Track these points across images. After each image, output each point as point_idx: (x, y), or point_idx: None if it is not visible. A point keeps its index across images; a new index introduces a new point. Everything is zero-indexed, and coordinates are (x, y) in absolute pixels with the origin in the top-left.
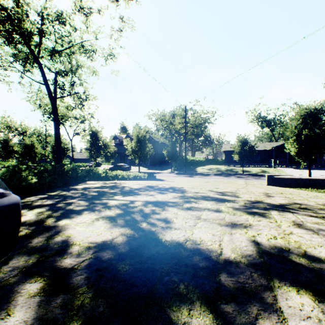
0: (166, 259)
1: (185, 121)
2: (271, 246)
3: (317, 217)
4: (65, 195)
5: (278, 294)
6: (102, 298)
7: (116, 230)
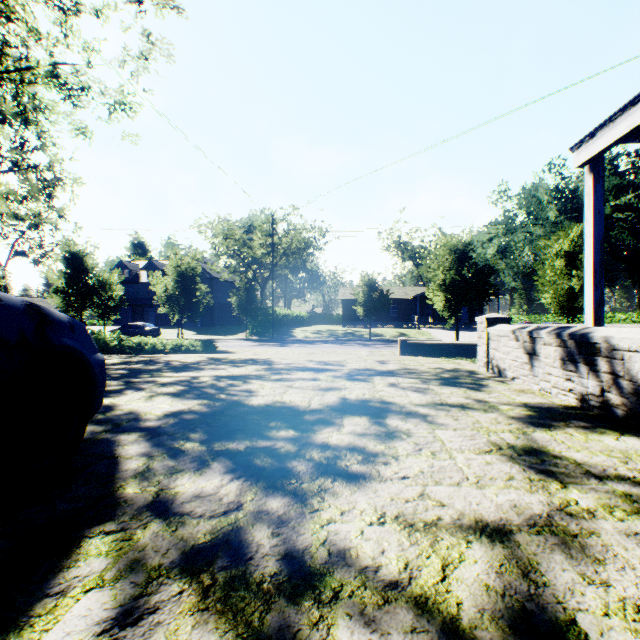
0: (256, 413)
1: (273, 243)
2: (357, 399)
3: (417, 378)
4: None
5: (345, 419)
6: (204, 434)
7: (189, 402)
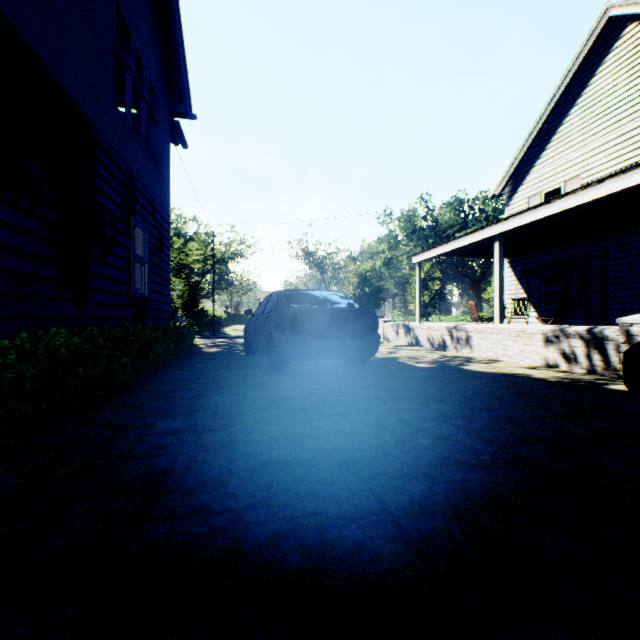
0: None
1: (214, 255)
2: None
3: None
4: (220, 345)
5: None
6: None
7: None
